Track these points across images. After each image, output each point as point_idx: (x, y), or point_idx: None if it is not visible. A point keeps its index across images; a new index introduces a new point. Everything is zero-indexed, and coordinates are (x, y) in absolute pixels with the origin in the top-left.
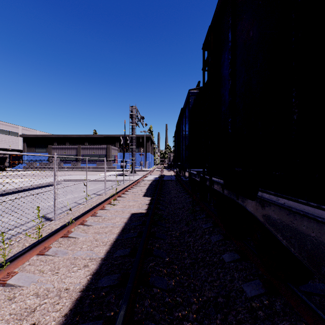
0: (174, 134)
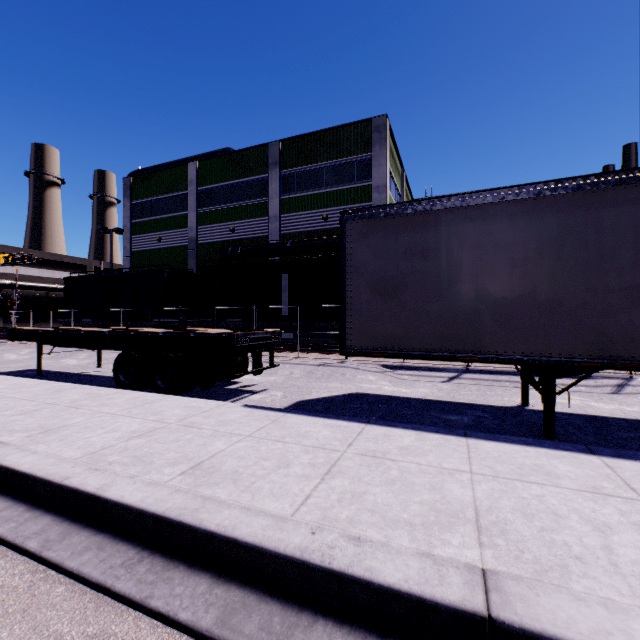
0: (71, 278)
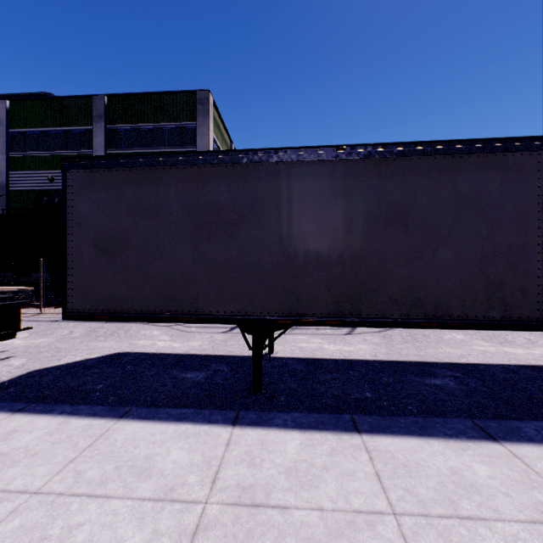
0: None
